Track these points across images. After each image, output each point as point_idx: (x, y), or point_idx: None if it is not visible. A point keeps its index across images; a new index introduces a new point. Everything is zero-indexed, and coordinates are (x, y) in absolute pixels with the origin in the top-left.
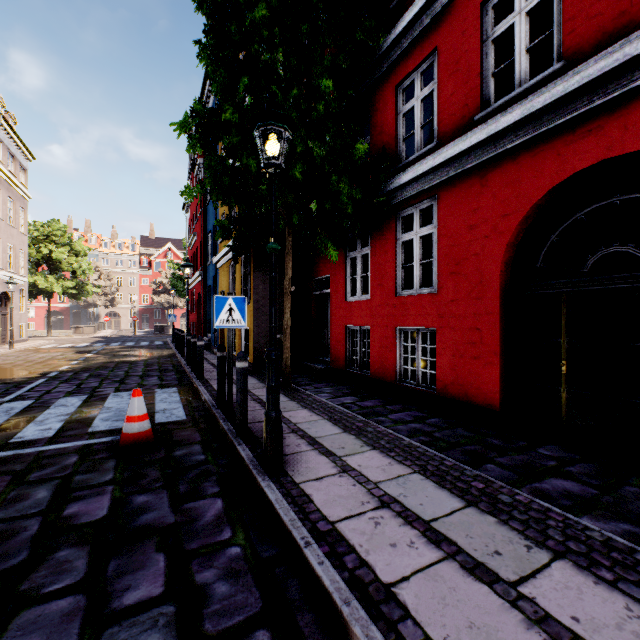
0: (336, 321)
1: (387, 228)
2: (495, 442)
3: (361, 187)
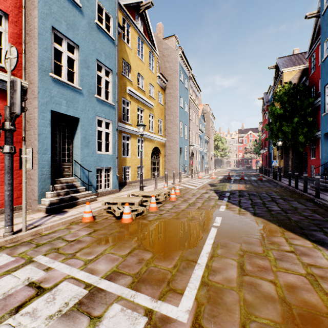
0: (308, 164)
1: (317, 142)
2: None
3: (305, 137)
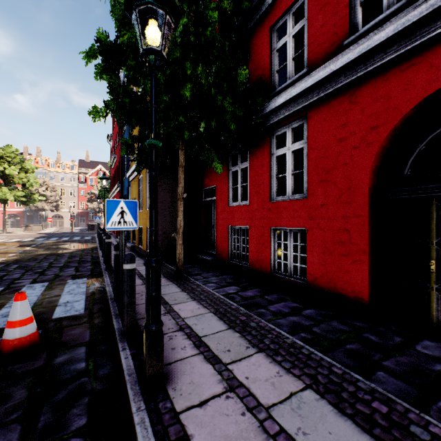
0: (221, 222)
1: (263, 145)
2: (372, 338)
3: (243, 107)
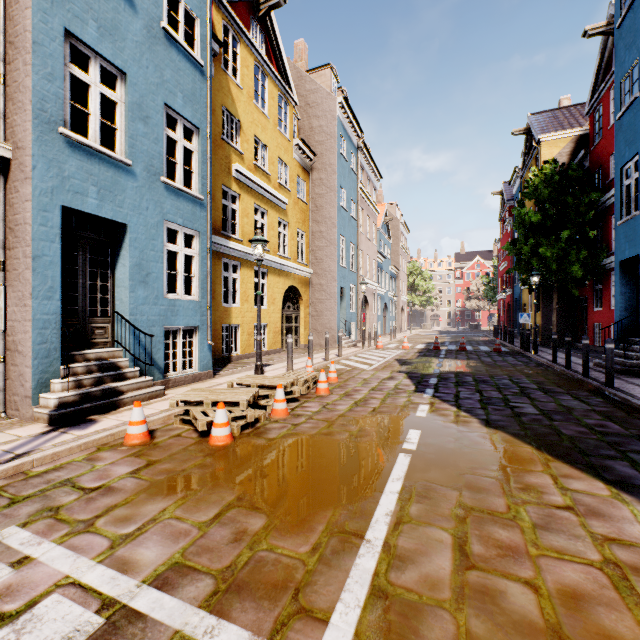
0: (589, 321)
1: (606, 278)
2: None
3: (583, 268)
